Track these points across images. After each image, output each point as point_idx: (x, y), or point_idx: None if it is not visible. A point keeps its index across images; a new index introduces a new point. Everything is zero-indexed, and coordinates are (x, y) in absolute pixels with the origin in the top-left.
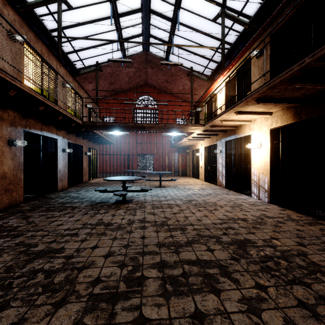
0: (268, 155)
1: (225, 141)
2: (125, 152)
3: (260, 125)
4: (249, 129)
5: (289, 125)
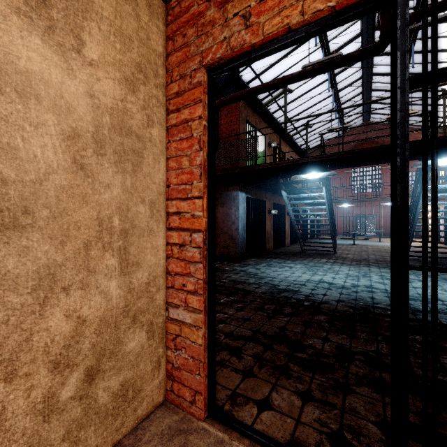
0: None
1: (444, 206)
2: (341, 213)
3: None
4: None
5: None
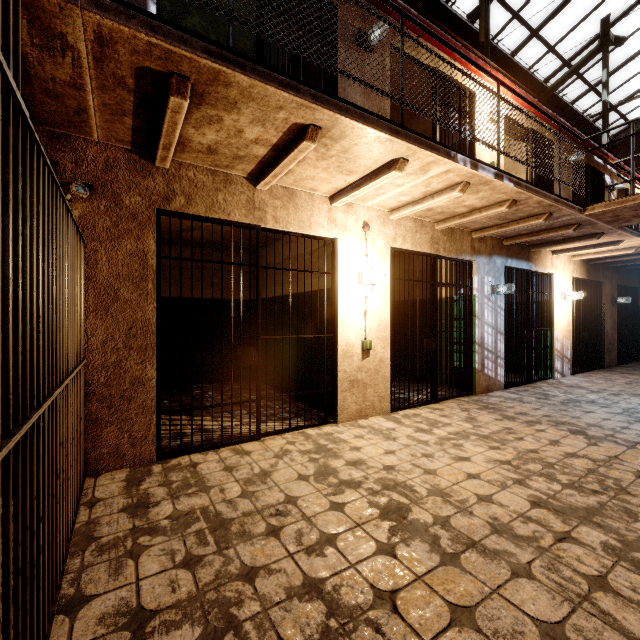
0: (571, 311)
1: (507, 266)
2: None
3: (564, 266)
4: (552, 265)
5: (582, 280)
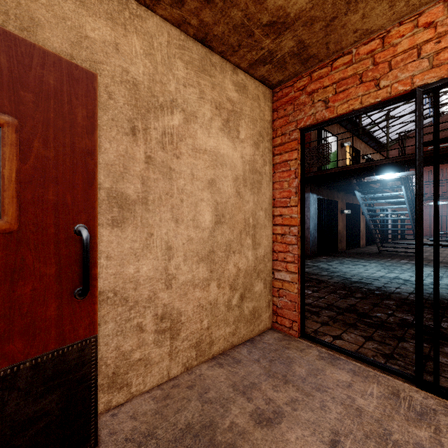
0: None
1: None
2: None
3: None
4: None
5: None
